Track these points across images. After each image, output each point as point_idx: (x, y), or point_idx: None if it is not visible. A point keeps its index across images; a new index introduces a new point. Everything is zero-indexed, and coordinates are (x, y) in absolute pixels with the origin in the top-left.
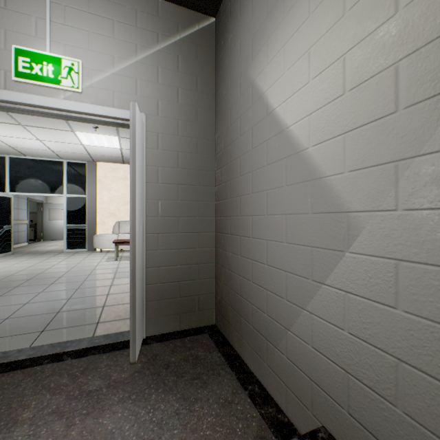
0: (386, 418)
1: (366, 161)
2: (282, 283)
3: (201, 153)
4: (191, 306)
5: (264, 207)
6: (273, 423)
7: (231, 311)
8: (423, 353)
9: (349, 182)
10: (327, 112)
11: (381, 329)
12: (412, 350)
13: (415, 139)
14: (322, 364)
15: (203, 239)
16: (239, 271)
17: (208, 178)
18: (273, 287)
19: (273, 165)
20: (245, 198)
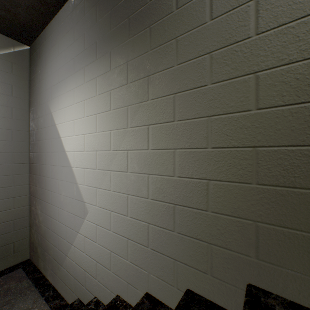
0: (94, 285)
1: (90, 183)
2: (64, 232)
3: (17, 140)
4: (6, 252)
5: (57, 189)
6: (56, 308)
7: (40, 249)
8: (101, 258)
9: (86, 190)
10: (80, 155)
11: (93, 251)
12: (99, 257)
13: (100, 182)
14: (78, 270)
15: (19, 201)
16: (44, 223)
17: (23, 157)
18: (61, 233)
19: (61, 167)
20: (47, 179)
